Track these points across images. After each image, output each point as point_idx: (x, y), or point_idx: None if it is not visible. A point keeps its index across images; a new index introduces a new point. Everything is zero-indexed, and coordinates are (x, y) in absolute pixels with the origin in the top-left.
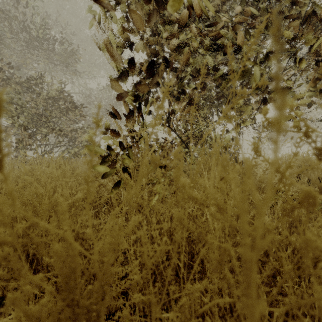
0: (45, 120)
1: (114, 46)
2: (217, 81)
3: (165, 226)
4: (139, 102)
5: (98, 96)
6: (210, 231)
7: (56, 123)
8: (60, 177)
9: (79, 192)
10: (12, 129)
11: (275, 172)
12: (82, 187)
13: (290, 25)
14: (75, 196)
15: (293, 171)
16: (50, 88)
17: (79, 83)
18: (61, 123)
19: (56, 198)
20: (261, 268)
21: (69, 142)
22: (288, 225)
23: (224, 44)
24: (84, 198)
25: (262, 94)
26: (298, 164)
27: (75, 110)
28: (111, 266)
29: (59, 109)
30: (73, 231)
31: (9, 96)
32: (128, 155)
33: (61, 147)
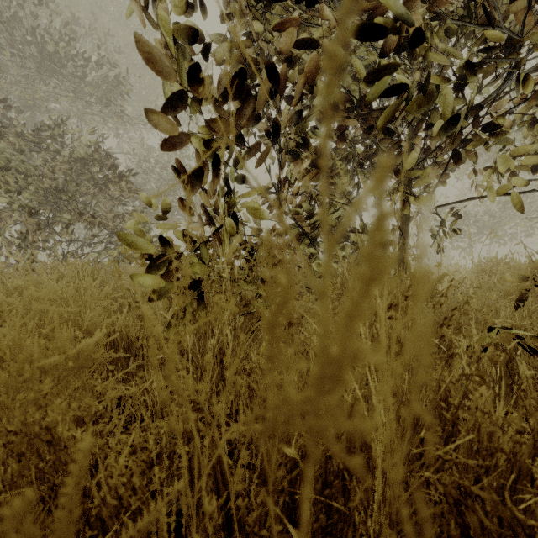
0: (67, 199)
1: (171, 46)
2: (367, 124)
3: (260, 426)
4: (217, 154)
5: (163, 159)
6: (395, 537)
7: (88, 204)
8: (69, 301)
9: (97, 332)
10: (11, 214)
11: (476, 291)
12: (112, 319)
13: (507, 12)
14: (82, 342)
15: (509, 288)
16: (78, 144)
17: (129, 137)
18: (97, 203)
19: (29, 350)
20: (483, 517)
21: (109, 236)
22: (505, 393)
23: (390, 26)
24: (117, 340)
25: (451, 147)
26: (521, 275)
27: (119, 182)
28: (139, 509)
29: (93, 181)
30: (48, 432)
31: (3, 157)
32: (200, 258)
33: (95, 246)
